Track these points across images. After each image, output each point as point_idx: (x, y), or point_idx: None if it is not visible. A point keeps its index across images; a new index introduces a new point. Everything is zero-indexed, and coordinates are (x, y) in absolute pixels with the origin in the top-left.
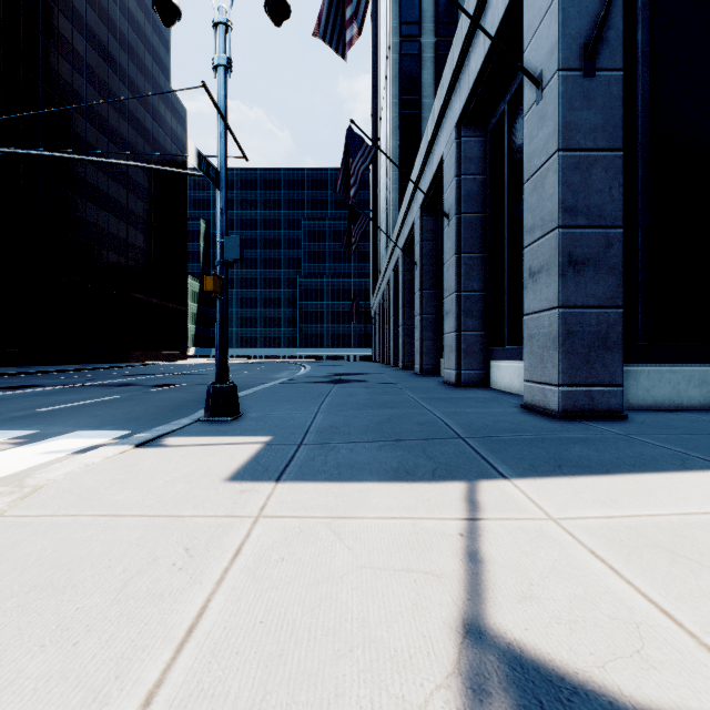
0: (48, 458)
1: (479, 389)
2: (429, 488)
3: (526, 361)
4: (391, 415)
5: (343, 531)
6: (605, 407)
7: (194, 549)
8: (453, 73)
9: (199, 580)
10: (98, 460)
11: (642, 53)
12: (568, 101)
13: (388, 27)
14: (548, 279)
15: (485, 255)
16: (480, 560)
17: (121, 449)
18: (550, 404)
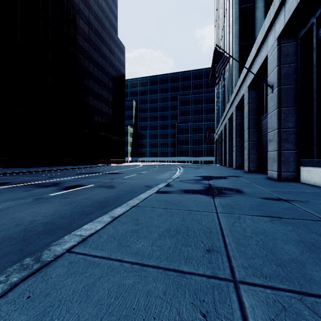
0: None
1: None
2: None
3: None
4: None
5: None
6: None
7: None
8: None
9: None
10: None
11: None
12: None
13: None
14: None
15: None
16: None
17: None
18: None
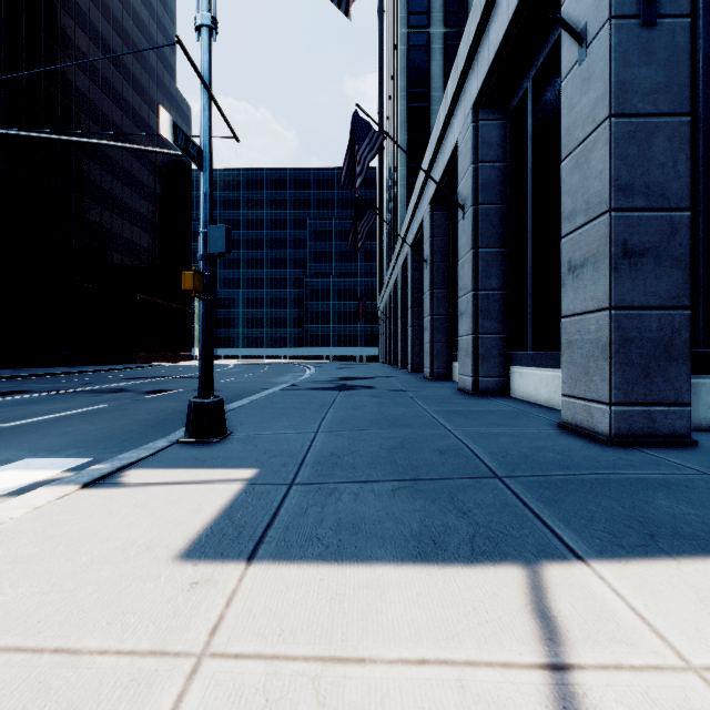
0: None
1: (500, 399)
2: (471, 580)
3: (564, 371)
4: (404, 437)
5: (339, 706)
6: (668, 431)
7: None
8: (469, 49)
9: None
10: (19, 514)
11: (704, 5)
12: (622, 55)
13: (396, 18)
14: (596, 273)
15: (505, 250)
16: None
17: (60, 493)
18: (599, 426)
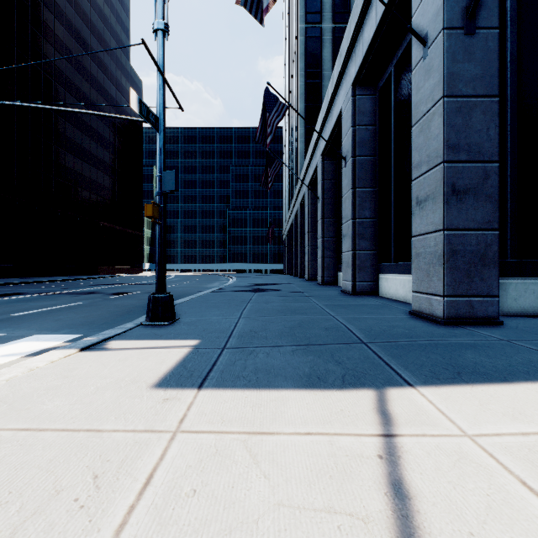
0: (1, 361)
1: (371, 297)
2: (341, 397)
3: (413, 275)
4: (301, 320)
5: (259, 452)
6: (483, 314)
7: (103, 477)
8: (349, 44)
9: (97, 526)
10: (42, 365)
11: (511, 18)
12: (452, 55)
13: (296, 16)
14: (434, 206)
15: (375, 190)
16: (407, 495)
17: (66, 353)
18: (436, 311)
